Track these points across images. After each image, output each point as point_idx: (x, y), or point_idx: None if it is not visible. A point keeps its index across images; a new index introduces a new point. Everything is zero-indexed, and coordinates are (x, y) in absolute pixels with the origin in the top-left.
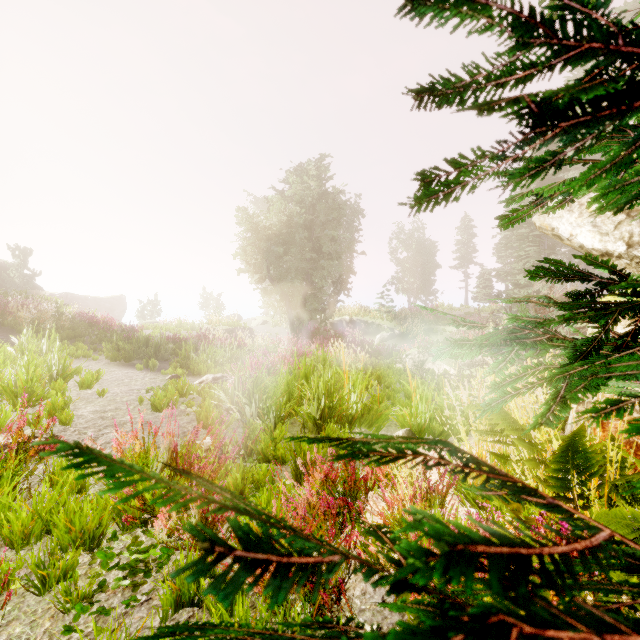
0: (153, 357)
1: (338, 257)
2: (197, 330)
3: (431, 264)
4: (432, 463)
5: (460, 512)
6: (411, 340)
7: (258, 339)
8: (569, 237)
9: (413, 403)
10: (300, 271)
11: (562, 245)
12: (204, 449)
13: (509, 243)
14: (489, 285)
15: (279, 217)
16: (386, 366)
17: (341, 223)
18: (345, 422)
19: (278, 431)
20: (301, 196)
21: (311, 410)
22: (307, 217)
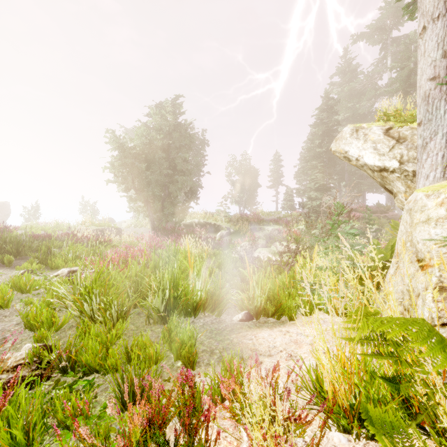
0: (14, 253)
1: (189, 174)
2: (71, 230)
3: (254, 184)
4: (274, 353)
5: (327, 444)
6: (243, 235)
7: (124, 236)
8: (357, 157)
9: (250, 288)
10: (159, 183)
11: (336, 174)
12: (9, 367)
13: (305, 170)
14: (292, 199)
15: (142, 140)
16: (225, 255)
17: (191, 149)
18: (189, 310)
19: (114, 331)
20: (160, 125)
21: (156, 301)
22: (165, 142)
